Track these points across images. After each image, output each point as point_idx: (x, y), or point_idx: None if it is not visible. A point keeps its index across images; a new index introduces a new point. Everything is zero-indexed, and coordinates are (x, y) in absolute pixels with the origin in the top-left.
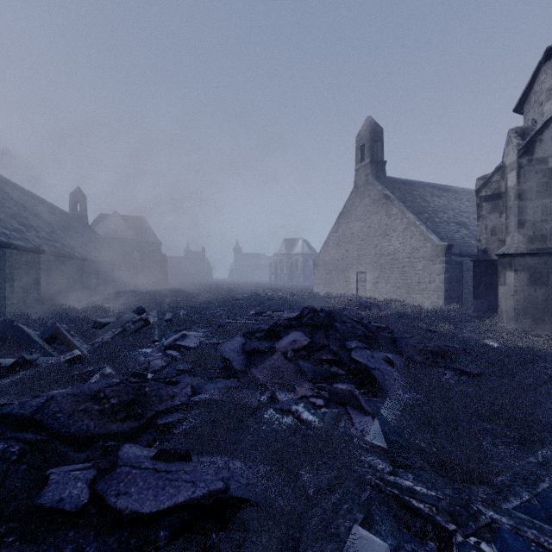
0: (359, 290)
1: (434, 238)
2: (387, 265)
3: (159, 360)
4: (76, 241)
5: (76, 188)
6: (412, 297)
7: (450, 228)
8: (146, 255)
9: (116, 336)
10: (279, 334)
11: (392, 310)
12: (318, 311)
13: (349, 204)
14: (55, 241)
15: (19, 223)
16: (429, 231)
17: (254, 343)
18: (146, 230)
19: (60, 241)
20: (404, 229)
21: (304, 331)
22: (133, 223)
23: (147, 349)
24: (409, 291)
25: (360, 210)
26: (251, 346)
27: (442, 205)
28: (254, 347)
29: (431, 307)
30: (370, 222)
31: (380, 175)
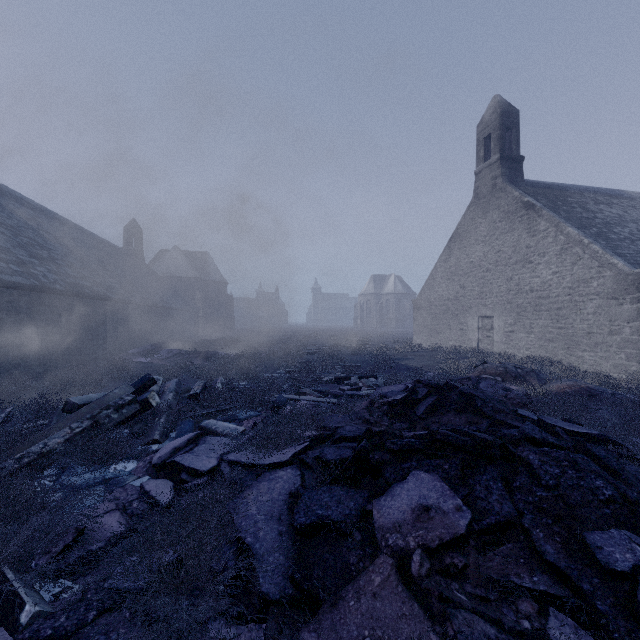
0: (481, 341)
1: (618, 263)
2: (529, 306)
3: (114, 517)
4: (118, 279)
5: (131, 220)
6: (576, 355)
7: (638, 247)
8: (209, 297)
9: (77, 437)
10: (381, 470)
11: (567, 384)
12: (443, 389)
13: (466, 222)
14: (83, 279)
15: (31, 255)
16: (609, 252)
17: (318, 496)
18: (209, 267)
19: (92, 279)
20: (559, 252)
21: (443, 470)
22: (195, 260)
23: (128, 464)
24: (569, 347)
25: (483, 228)
26: (311, 508)
27: (616, 216)
28: (317, 512)
29: (614, 373)
30: (500, 245)
31: (515, 177)
